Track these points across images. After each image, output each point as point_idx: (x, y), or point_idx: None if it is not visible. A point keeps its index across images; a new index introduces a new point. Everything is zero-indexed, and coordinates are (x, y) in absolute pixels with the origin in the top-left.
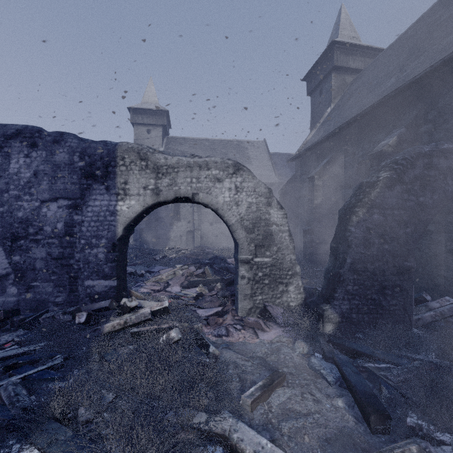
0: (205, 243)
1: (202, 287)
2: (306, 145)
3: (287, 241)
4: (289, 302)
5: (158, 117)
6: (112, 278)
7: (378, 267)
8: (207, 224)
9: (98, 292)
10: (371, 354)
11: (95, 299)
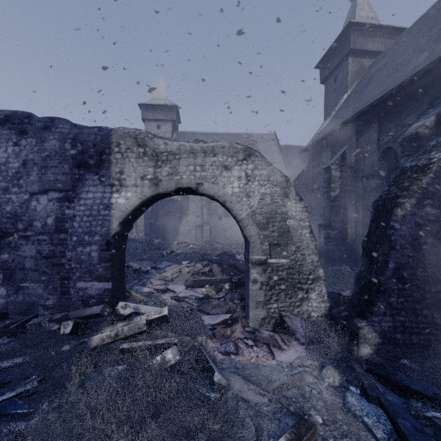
0: (214, 238)
1: (208, 287)
2: (320, 134)
3: (308, 238)
4: (311, 312)
5: (168, 112)
6: (106, 280)
7: (431, 274)
8: (215, 218)
9: (91, 295)
10: (432, 395)
11: (88, 302)
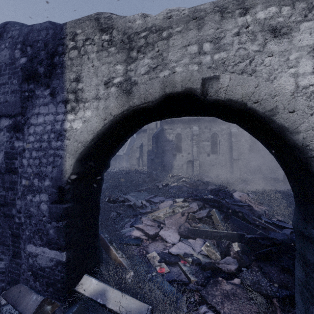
0: (203, 171)
1: (209, 246)
2: None
3: None
4: None
5: None
6: (58, 247)
7: None
8: (204, 155)
9: (41, 266)
10: None
11: (38, 276)
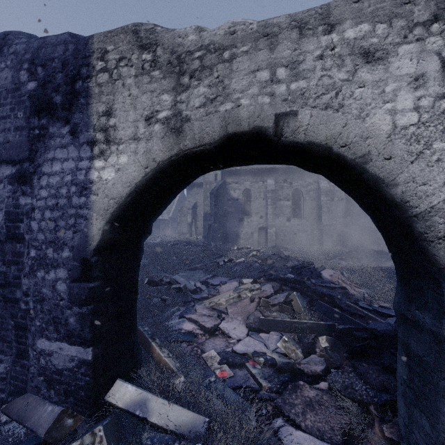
0: (281, 242)
1: (288, 341)
2: None
3: None
4: None
5: None
6: (81, 342)
7: None
8: (282, 220)
9: (57, 369)
10: None
11: (53, 381)
